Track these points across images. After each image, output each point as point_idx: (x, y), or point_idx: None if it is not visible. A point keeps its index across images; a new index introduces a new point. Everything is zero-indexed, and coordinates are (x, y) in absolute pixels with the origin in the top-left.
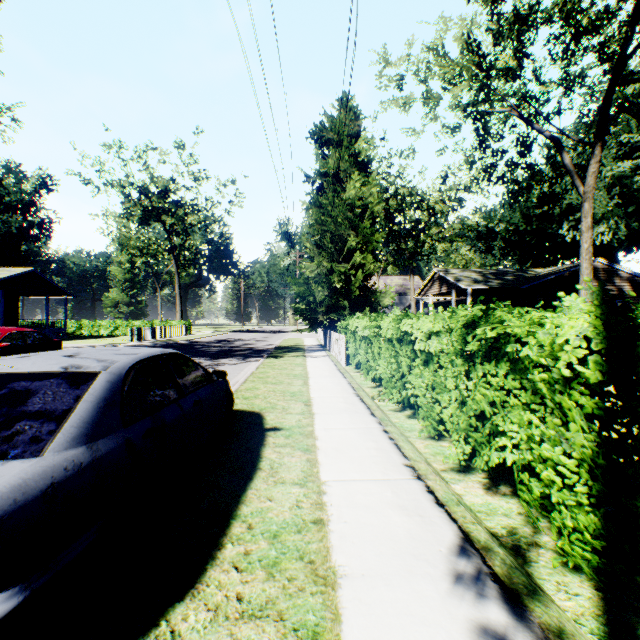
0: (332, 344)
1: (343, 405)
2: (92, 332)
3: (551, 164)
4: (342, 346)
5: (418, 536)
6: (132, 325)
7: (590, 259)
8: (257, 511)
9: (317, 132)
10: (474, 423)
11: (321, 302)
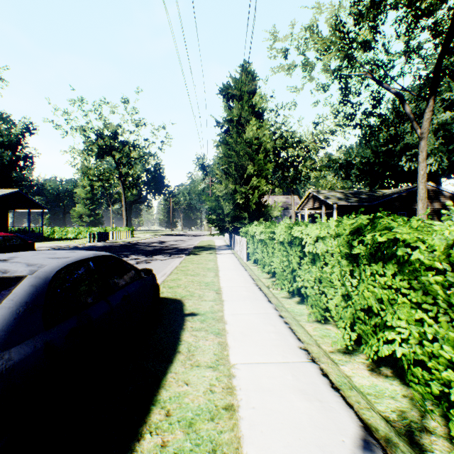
0: (236, 245)
1: (246, 293)
2: (62, 236)
3: (396, 113)
4: (243, 246)
5: (320, 424)
6: (91, 230)
7: (425, 182)
8: (175, 396)
9: (225, 89)
10: (362, 316)
11: (227, 214)
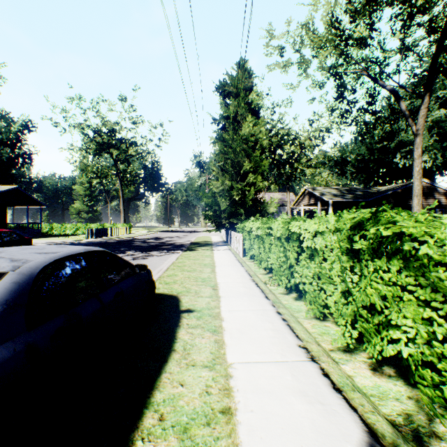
0: (232, 241)
1: (243, 289)
2: (60, 232)
3: (391, 110)
4: (240, 242)
5: (323, 429)
6: (89, 227)
7: (420, 179)
8: (169, 398)
9: (221, 87)
10: (365, 313)
11: (224, 210)
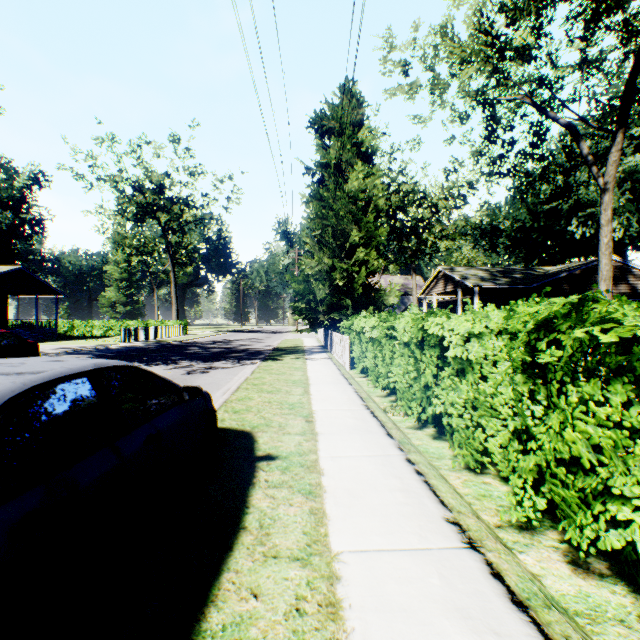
0: (334, 345)
1: (352, 421)
2: (85, 332)
3: (567, 154)
4: (346, 348)
5: None
6: (126, 325)
7: (610, 254)
8: (233, 623)
9: (318, 121)
10: (562, 473)
11: (322, 301)
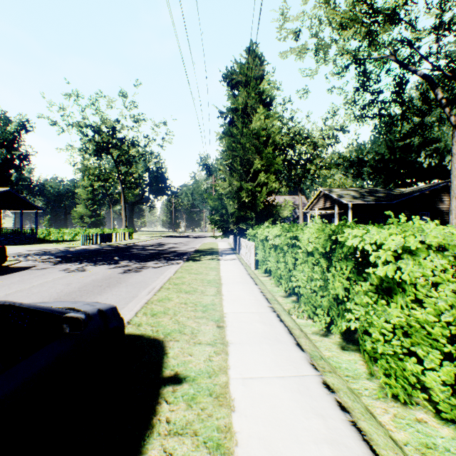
0: (241, 249)
1: (260, 327)
2: (58, 237)
3: (424, 98)
4: (251, 252)
5: None
6: (88, 232)
7: None
8: None
9: (229, 75)
10: None
11: (232, 214)
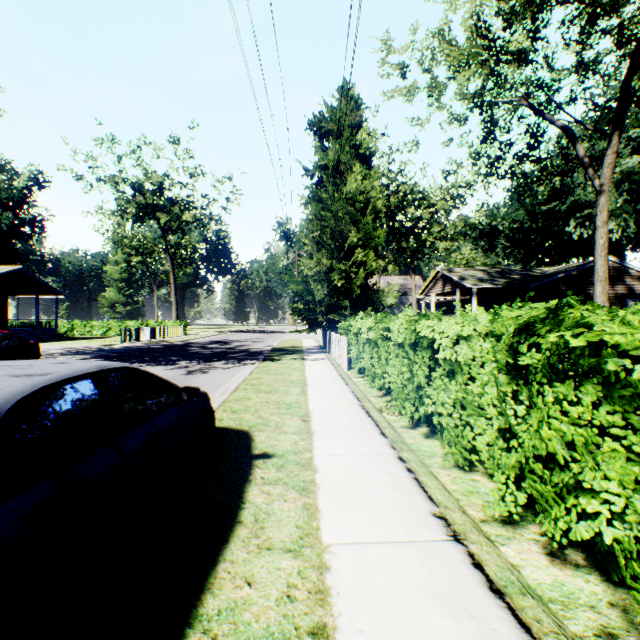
0: (332, 346)
1: (347, 421)
2: (85, 333)
3: (563, 156)
4: (343, 349)
5: None
6: (126, 325)
7: (606, 256)
8: (228, 608)
9: (316, 123)
10: (539, 469)
11: (320, 301)
